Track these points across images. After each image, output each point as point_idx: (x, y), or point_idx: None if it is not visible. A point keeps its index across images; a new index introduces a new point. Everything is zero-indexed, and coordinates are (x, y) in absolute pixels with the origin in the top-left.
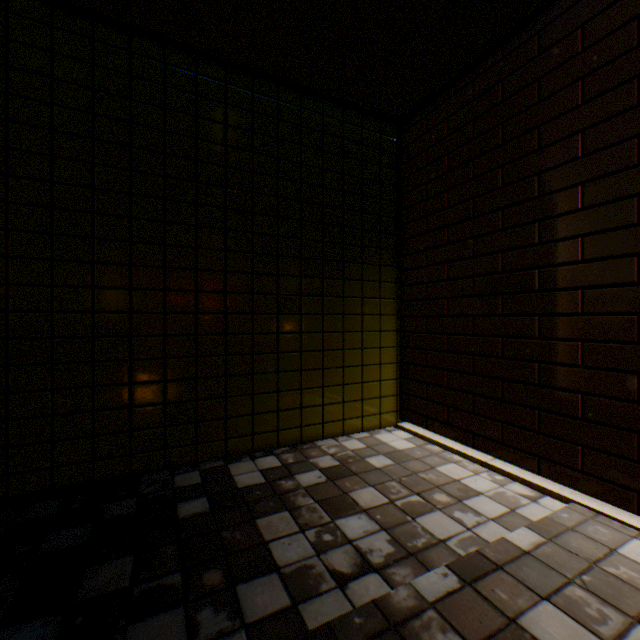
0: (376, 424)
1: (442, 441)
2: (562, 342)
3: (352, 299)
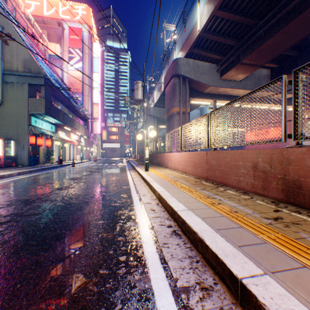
0: None
1: None
2: None
3: None
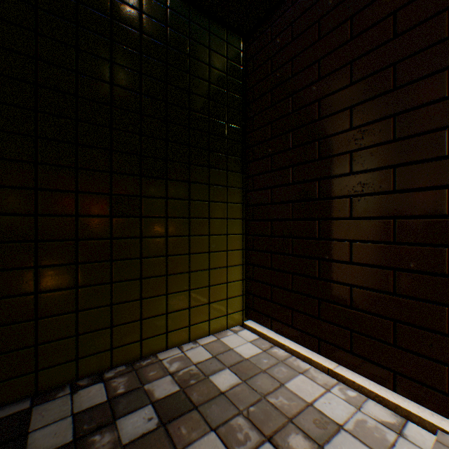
0: (223, 325)
1: (287, 343)
2: (424, 247)
3: (199, 202)
